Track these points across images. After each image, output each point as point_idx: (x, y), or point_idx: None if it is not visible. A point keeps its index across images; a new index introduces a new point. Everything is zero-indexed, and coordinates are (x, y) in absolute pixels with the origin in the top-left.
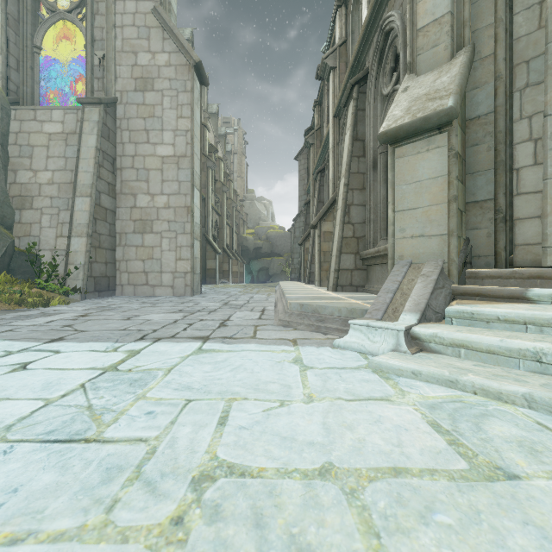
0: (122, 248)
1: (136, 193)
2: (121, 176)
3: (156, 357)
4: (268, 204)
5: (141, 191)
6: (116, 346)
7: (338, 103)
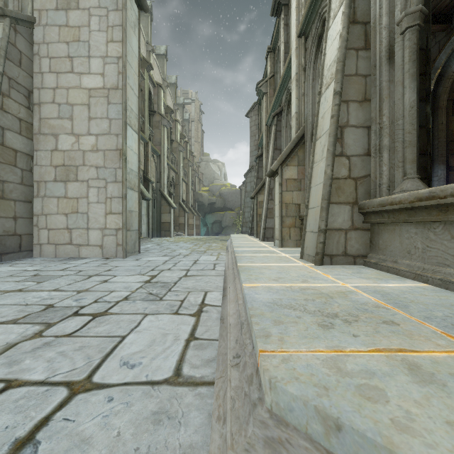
0: (41, 200)
1: (58, 133)
2: (39, 112)
3: None
4: (221, 166)
5: (63, 130)
6: None
7: (307, 12)
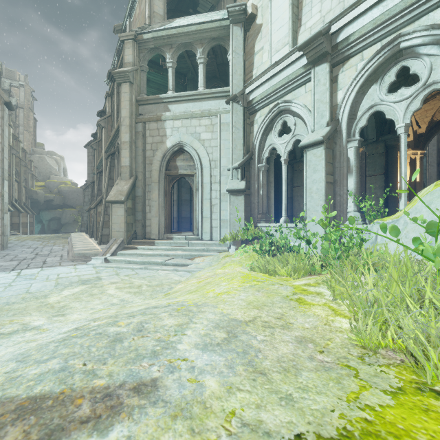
0: None
1: None
2: None
3: (29, 272)
4: (60, 160)
5: None
6: (8, 272)
7: (106, 149)
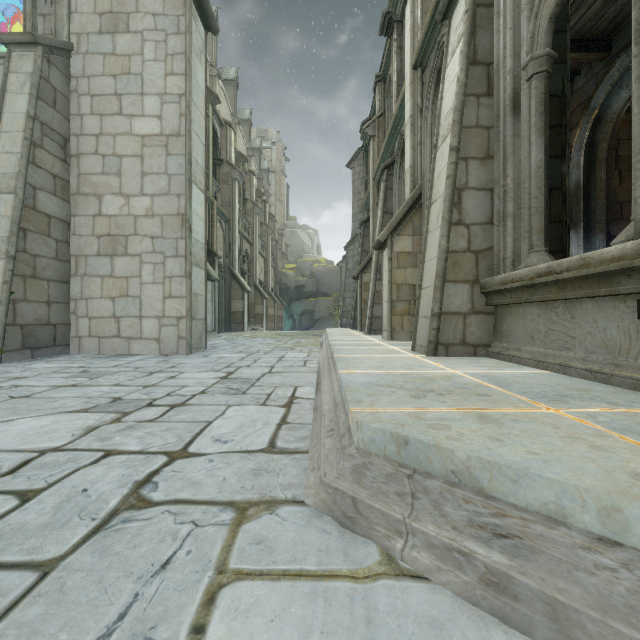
0: (80, 280)
1: (102, 193)
2: (78, 166)
3: None
4: (313, 234)
5: (108, 189)
6: None
7: (423, 38)
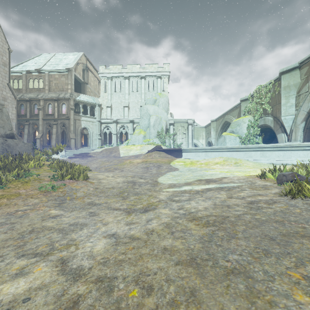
0: None
1: None
2: None
3: None
4: None
5: None
6: None
7: (46, 119)
